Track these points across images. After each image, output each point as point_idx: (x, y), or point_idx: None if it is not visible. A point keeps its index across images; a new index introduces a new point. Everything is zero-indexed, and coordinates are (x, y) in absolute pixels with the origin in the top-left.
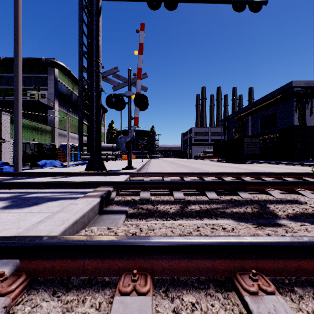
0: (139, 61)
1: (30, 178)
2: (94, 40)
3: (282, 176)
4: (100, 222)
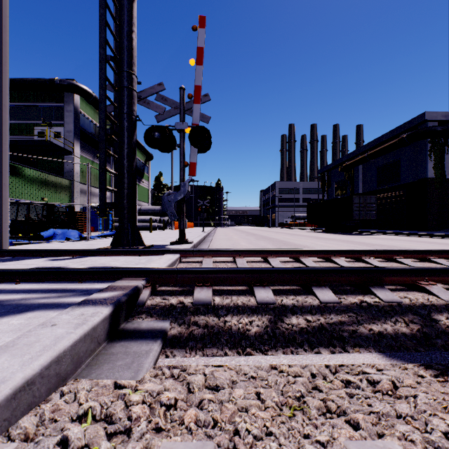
0: (196, 75)
1: (13, 261)
2: (125, 38)
3: (430, 257)
4: (103, 366)
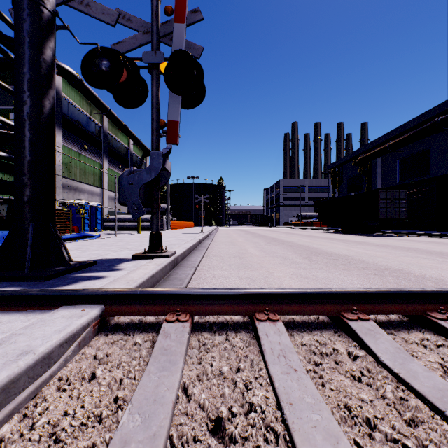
0: None
1: None
2: None
3: None
4: None
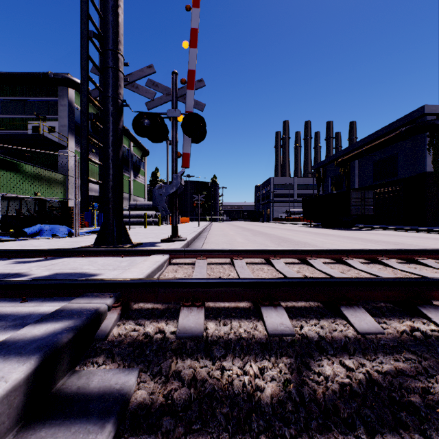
0: (190, 59)
1: None
2: (110, 13)
3: None
4: None
